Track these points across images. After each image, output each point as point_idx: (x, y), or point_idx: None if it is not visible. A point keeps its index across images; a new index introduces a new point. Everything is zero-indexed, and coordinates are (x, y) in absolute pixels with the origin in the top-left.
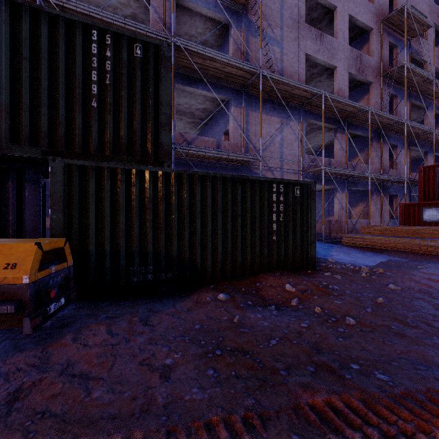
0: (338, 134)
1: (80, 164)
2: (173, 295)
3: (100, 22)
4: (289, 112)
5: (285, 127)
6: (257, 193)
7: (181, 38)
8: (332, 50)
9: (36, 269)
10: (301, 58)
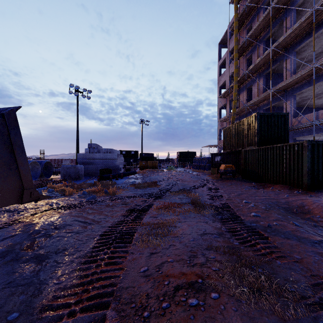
0: None
1: (244, 150)
2: (255, 183)
3: (289, 82)
4: None
5: None
6: (277, 151)
7: (318, 61)
8: None
9: (225, 168)
10: None
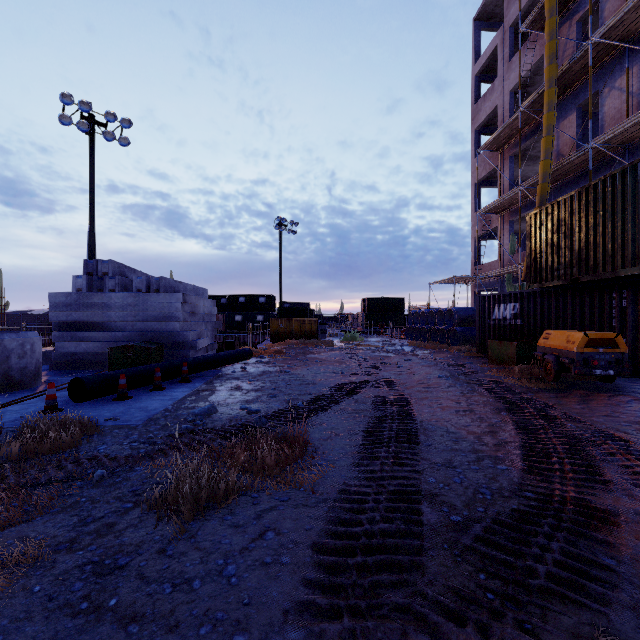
0: None
1: None
2: None
3: None
4: None
5: None
6: None
7: None
8: None
9: (582, 346)
10: None
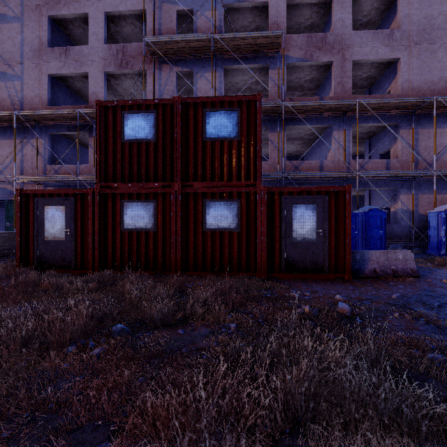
0: (90, 138)
1: None
2: None
3: None
4: (30, 132)
5: (25, 146)
6: None
7: None
8: (81, 58)
9: None
10: (43, 81)
